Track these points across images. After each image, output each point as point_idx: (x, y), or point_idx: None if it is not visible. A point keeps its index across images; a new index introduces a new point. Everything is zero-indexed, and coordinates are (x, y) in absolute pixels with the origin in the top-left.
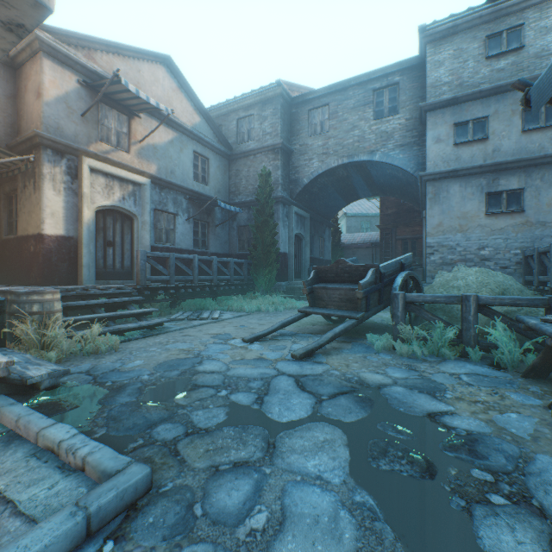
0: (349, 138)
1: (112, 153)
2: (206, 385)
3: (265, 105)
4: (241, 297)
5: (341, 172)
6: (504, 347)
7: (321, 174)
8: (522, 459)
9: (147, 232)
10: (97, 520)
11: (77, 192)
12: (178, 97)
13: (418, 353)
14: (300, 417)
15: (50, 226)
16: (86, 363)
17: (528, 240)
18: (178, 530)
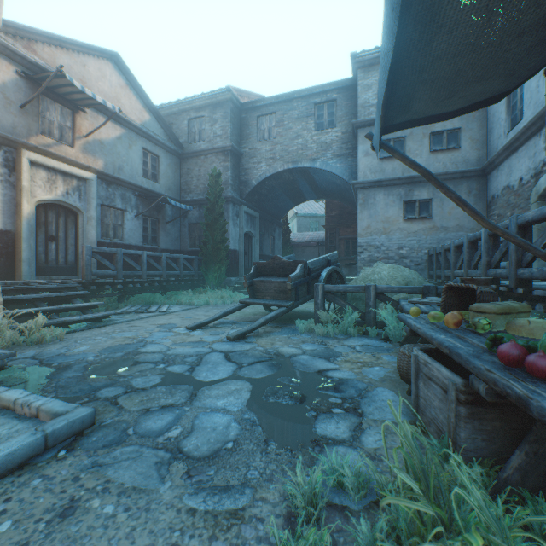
0: (294, 145)
1: (55, 147)
2: (147, 361)
3: (215, 108)
4: (190, 291)
5: (288, 176)
6: (390, 324)
7: (269, 177)
8: (365, 390)
9: (94, 227)
10: (52, 439)
11: (15, 185)
12: (126, 93)
13: (331, 332)
14: (221, 378)
15: None
16: (31, 351)
17: (435, 241)
18: (114, 442)
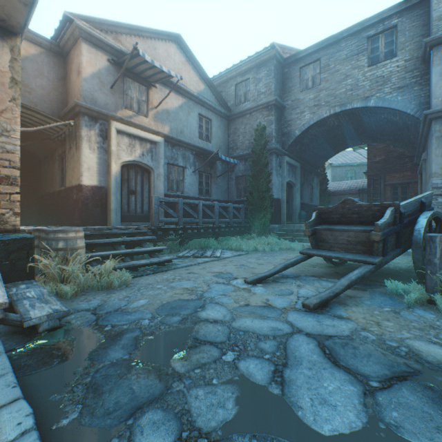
0: (341, 88)
1: (134, 118)
2: (208, 340)
3: (259, 68)
4: (239, 237)
5: (332, 121)
6: None
7: (312, 125)
8: None
9: (161, 182)
10: None
11: (107, 150)
12: (186, 68)
13: None
14: (352, 428)
15: (87, 178)
16: (97, 298)
17: None
18: None
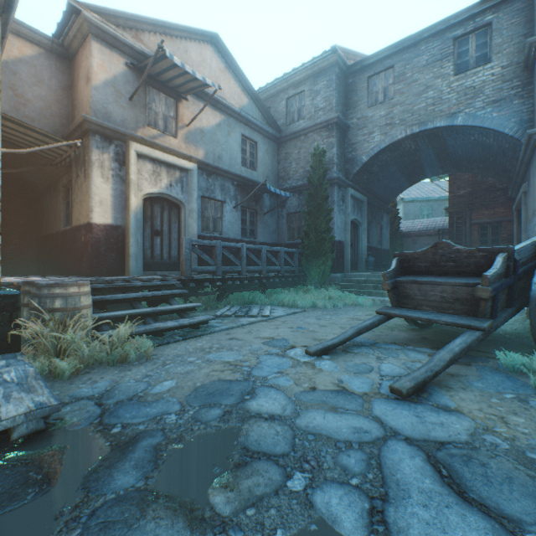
0: (421, 102)
1: (159, 139)
2: (264, 451)
3: (317, 78)
4: (292, 290)
5: (409, 144)
6: None
7: (383, 149)
8: None
9: (194, 220)
10: None
11: (124, 179)
12: (225, 77)
13: None
14: None
15: (98, 215)
16: (106, 379)
17: None
18: None
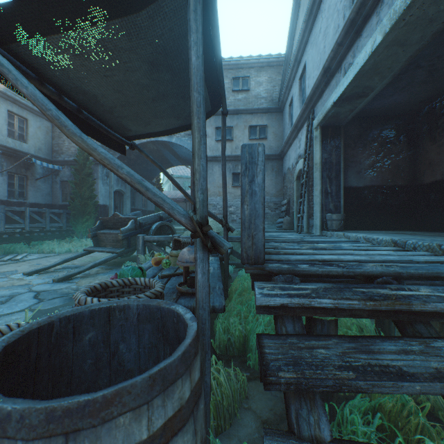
0: None
1: None
2: None
3: None
4: (56, 241)
5: (152, 146)
6: None
7: None
8: None
9: None
10: None
11: None
12: None
13: None
14: (13, 311)
15: None
16: None
17: None
18: None
